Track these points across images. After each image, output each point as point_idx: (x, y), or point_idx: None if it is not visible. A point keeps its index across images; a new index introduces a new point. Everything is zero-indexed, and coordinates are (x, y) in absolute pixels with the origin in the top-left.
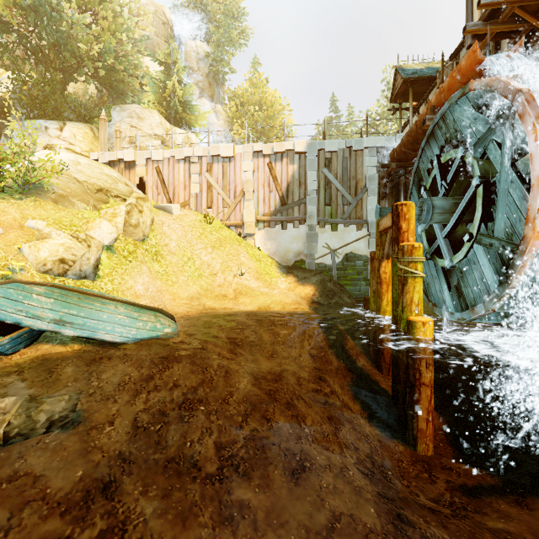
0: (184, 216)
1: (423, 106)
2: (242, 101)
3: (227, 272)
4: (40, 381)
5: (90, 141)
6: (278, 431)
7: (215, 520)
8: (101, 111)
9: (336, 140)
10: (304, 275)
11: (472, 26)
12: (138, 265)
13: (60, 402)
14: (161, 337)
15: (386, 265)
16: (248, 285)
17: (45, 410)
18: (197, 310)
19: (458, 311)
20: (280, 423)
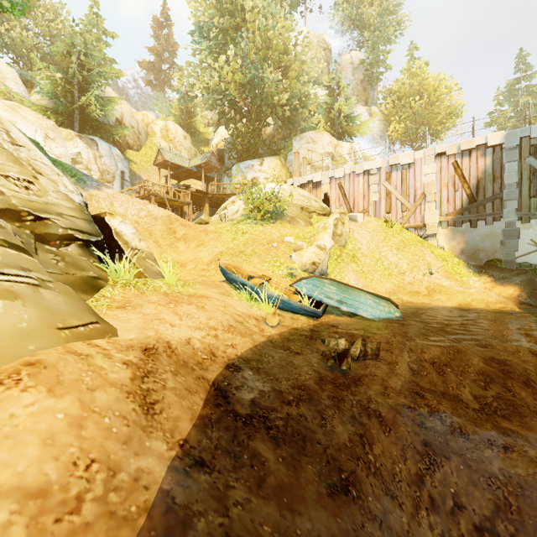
0: (366, 222)
1: None
2: (397, 95)
3: (415, 271)
4: (346, 334)
5: (279, 169)
6: (522, 399)
7: (496, 431)
8: (285, 143)
9: None
10: (502, 275)
11: None
12: (345, 266)
13: (373, 345)
14: (394, 319)
15: None
16: (441, 284)
17: (369, 347)
18: (398, 303)
19: None
20: (522, 394)
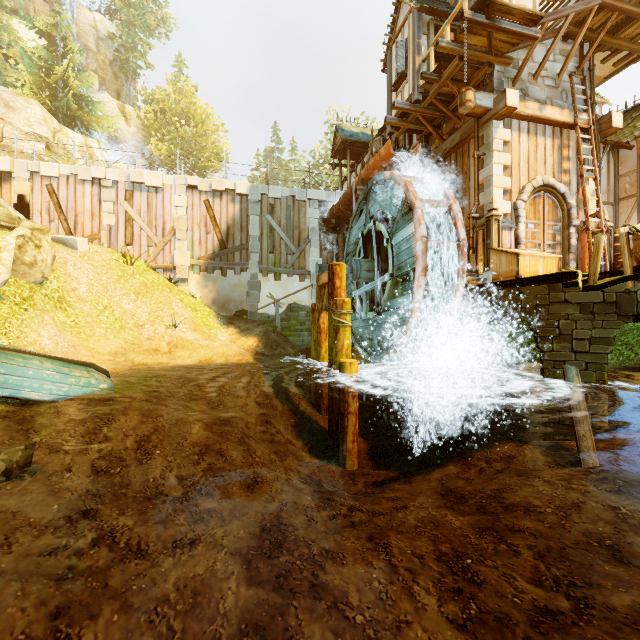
0: (94, 253)
1: (360, 166)
2: (162, 107)
3: (158, 323)
4: None
5: None
6: (233, 462)
7: (189, 521)
8: None
9: (280, 187)
10: (247, 326)
11: (390, 119)
12: (38, 315)
13: (16, 452)
14: (97, 393)
15: (325, 316)
16: (185, 338)
17: (4, 459)
18: (125, 366)
19: (378, 354)
20: (234, 456)
